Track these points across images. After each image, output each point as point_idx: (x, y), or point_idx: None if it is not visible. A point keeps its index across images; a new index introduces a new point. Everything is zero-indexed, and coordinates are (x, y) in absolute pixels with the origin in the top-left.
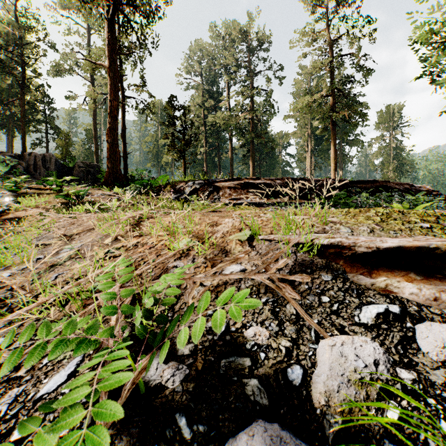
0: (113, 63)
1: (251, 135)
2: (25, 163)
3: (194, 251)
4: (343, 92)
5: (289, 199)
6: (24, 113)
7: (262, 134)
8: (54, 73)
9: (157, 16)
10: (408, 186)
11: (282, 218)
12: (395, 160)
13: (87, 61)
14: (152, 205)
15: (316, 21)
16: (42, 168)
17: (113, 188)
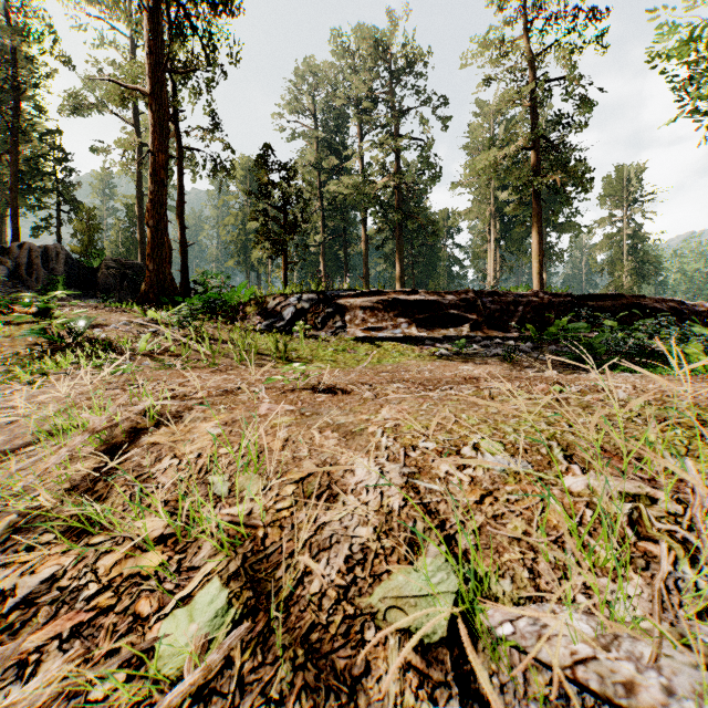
0: (158, 86)
1: (398, 215)
2: (12, 261)
3: (225, 701)
4: (549, 144)
5: (471, 330)
6: (16, 177)
7: (416, 212)
8: (69, 110)
9: (238, 9)
10: (675, 304)
11: (544, 483)
12: (632, 256)
13: (115, 85)
14: (219, 344)
15: (508, 23)
16: (42, 271)
17: (156, 308)
